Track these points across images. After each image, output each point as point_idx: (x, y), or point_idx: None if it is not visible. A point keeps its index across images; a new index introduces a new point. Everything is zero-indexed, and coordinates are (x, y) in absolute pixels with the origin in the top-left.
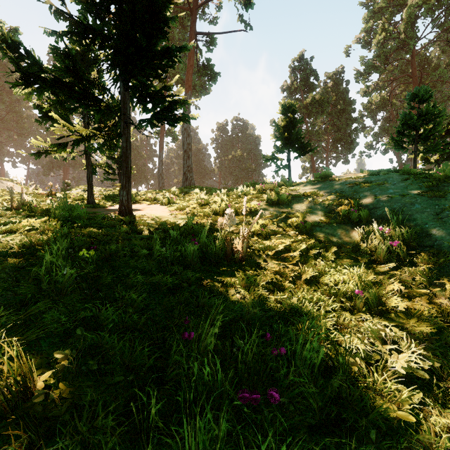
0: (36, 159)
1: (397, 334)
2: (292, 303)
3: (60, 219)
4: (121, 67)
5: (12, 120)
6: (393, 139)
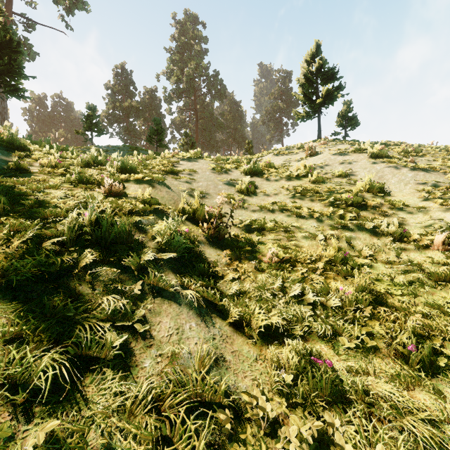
0: None
1: None
2: None
3: None
4: None
5: None
6: (148, 138)
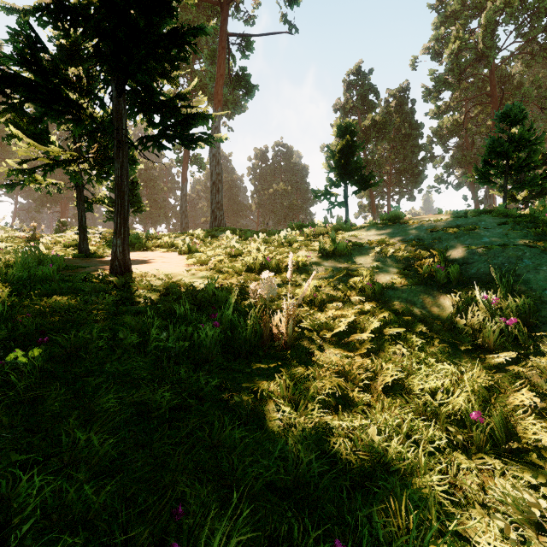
0: (7, 191)
1: None
2: (369, 438)
3: (12, 282)
4: (110, 60)
5: None
6: (477, 171)
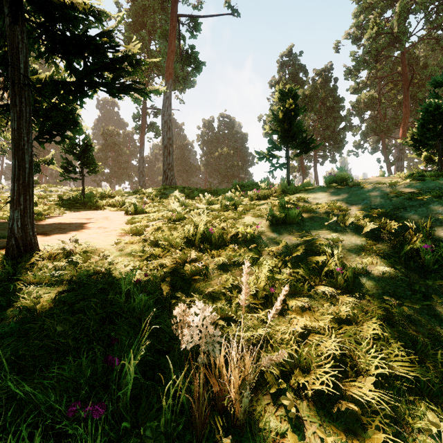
0: None
1: None
2: None
3: None
4: None
5: None
6: (413, 134)
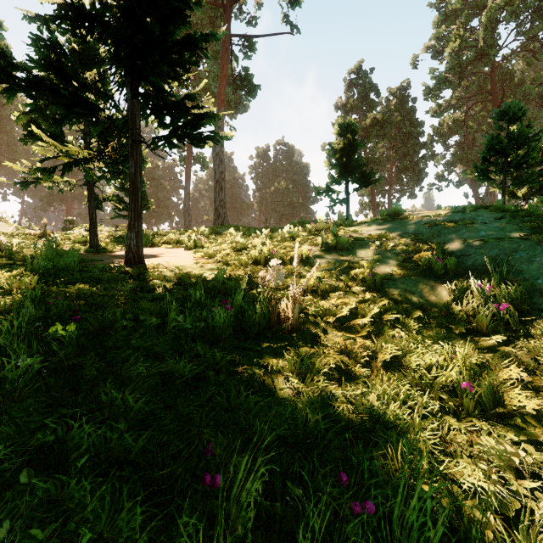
0: (22, 189)
1: (535, 457)
2: (370, 403)
3: (38, 271)
4: (127, 64)
5: (2, 142)
6: (476, 168)
